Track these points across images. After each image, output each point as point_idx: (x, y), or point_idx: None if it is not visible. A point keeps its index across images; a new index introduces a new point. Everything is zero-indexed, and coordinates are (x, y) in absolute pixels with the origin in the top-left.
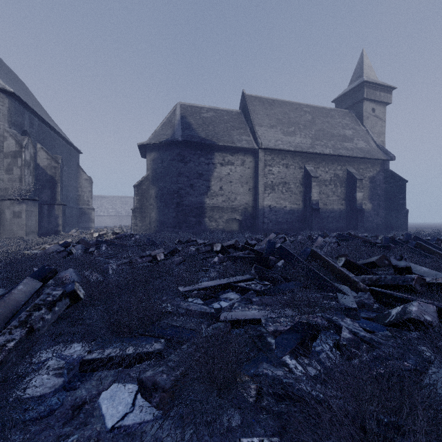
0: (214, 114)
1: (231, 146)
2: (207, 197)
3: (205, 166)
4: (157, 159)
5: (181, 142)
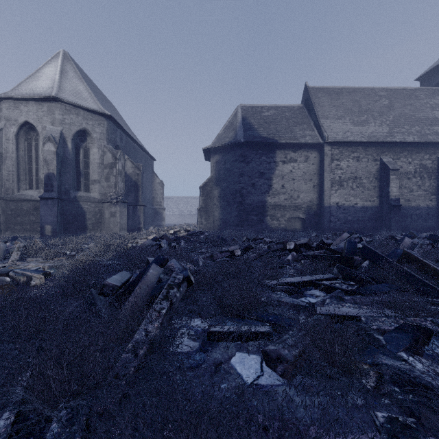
0: (275, 112)
1: (294, 143)
2: (268, 195)
3: (266, 164)
4: (220, 161)
5: (243, 143)
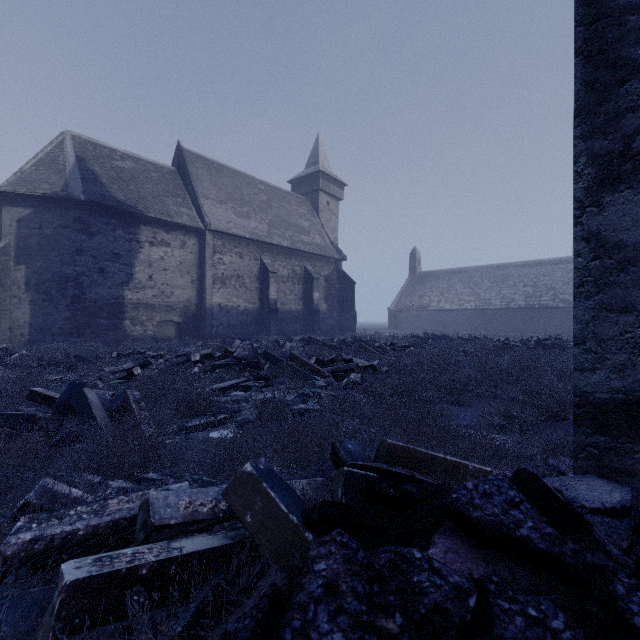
0: (135, 165)
1: (166, 220)
2: (128, 289)
3: (125, 243)
4: (30, 220)
5: (82, 202)
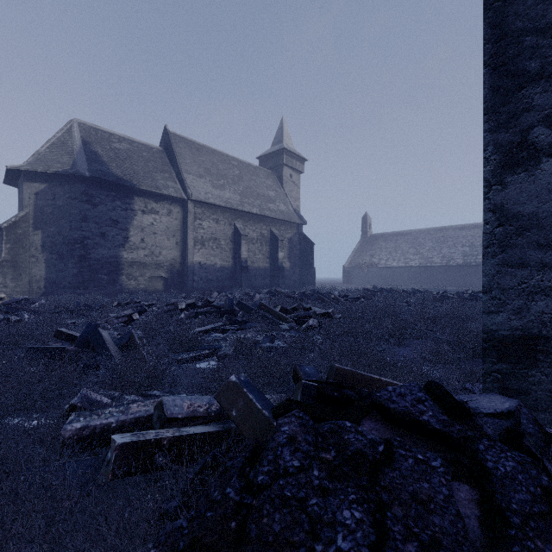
0: (129, 146)
1: (156, 192)
2: (125, 250)
3: (122, 211)
4: (45, 193)
5: (87, 178)
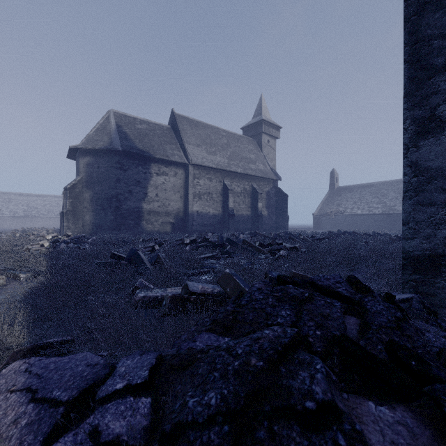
0: (147, 126)
1: (166, 159)
2: (144, 202)
3: (143, 174)
4: (93, 163)
5: (120, 151)
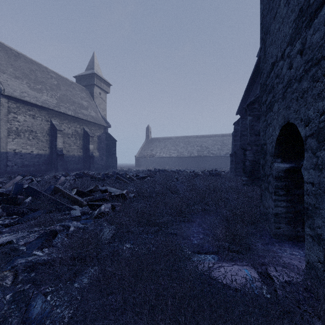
0: None
1: None
2: None
3: None
4: None
5: None
